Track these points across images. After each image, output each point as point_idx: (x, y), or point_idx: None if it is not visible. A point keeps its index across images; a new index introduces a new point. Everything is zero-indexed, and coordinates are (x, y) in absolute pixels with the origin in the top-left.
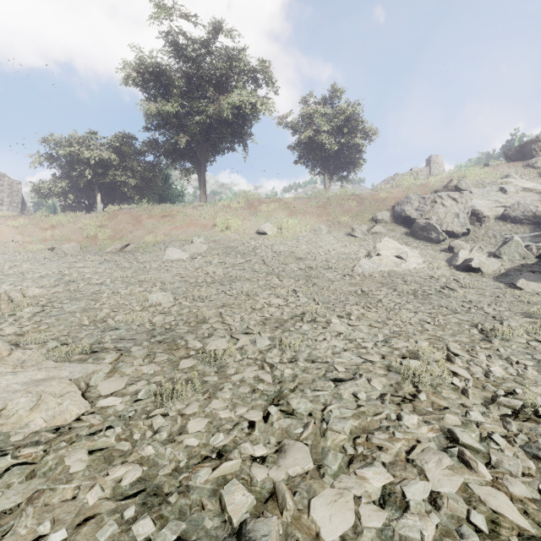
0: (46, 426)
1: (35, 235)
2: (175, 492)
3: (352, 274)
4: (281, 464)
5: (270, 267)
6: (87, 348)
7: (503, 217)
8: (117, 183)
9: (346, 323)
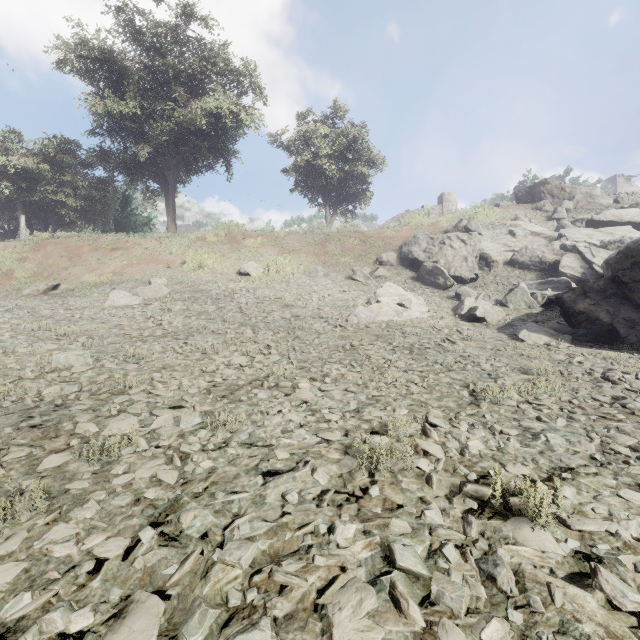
0: None
1: None
2: None
3: (346, 324)
4: None
5: (248, 316)
6: None
7: (511, 262)
8: (50, 203)
9: (317, 387)
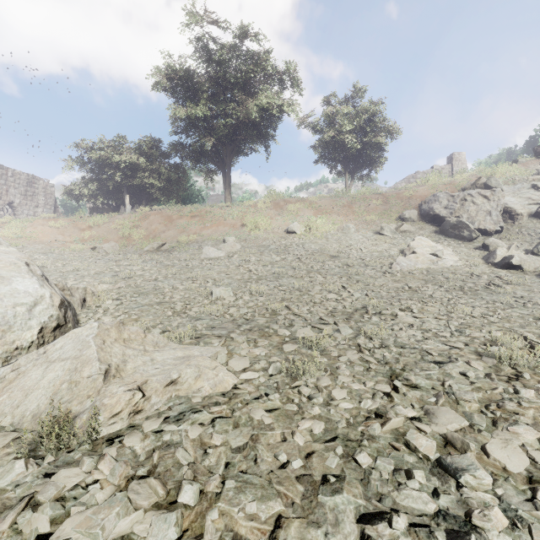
0: (211, 392)
1: (74, 235)
2: (364, 438)
3: (391, 271)
4: (437, 422)
5: (308, 265)
6: (191, 334)
7: (537, 215)
8: (144, 185)
9: (410, 315)
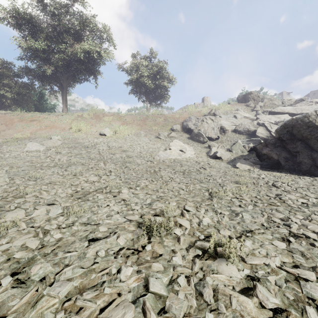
0: None
1: None
2: None
3: (153, 160)
4: None
5: (102, 156)
6: None
7: (235, 131)
8: None
9: (132, 192)
